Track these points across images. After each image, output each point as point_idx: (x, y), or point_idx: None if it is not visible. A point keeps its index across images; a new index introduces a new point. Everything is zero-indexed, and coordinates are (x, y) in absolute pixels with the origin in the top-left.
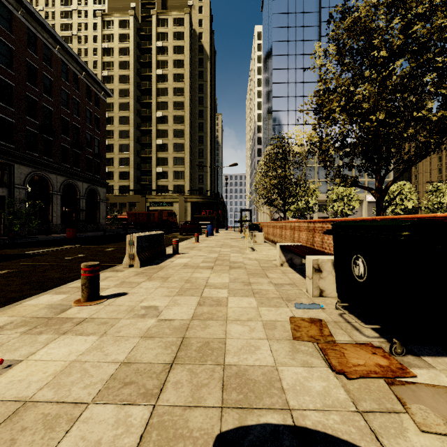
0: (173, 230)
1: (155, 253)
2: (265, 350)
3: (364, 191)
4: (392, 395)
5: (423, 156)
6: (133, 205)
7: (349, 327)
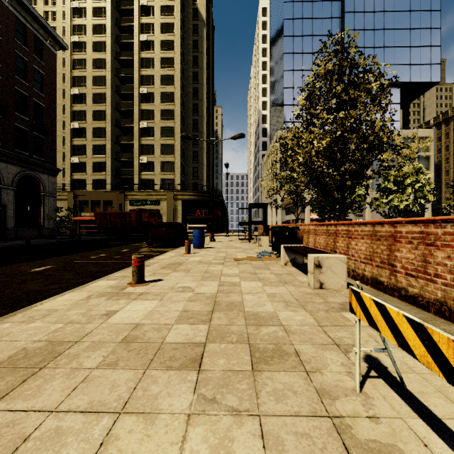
0: None
1: None
2: None
3: None
4: None
5: None
6: (109, 204)
7: None
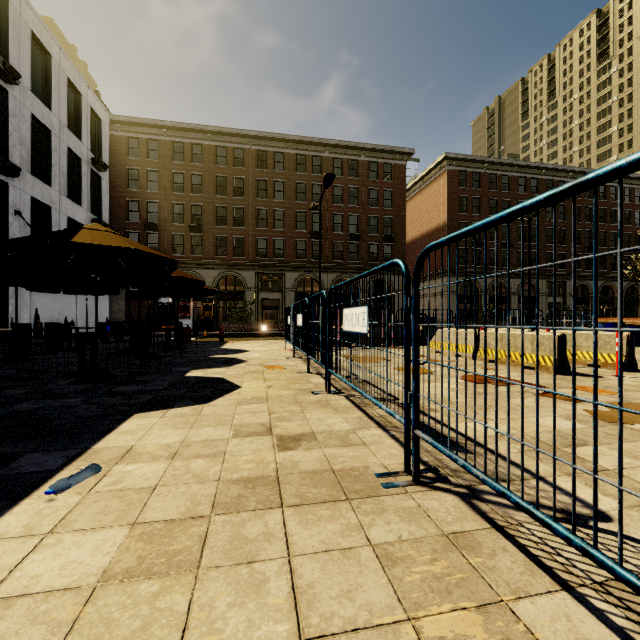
0: None
1: None
2: None
3: None
4: None
5: None
6: None
7: None
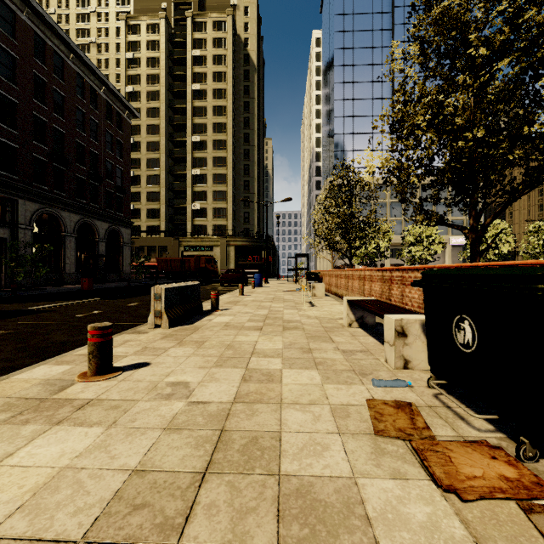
0: (213, 280)
1: (188, 309)
2: (336, 452)
3: (447, 232)
4: (534, 531)
5: (534, 185)
6: (164, 250)
7: (450, 414)
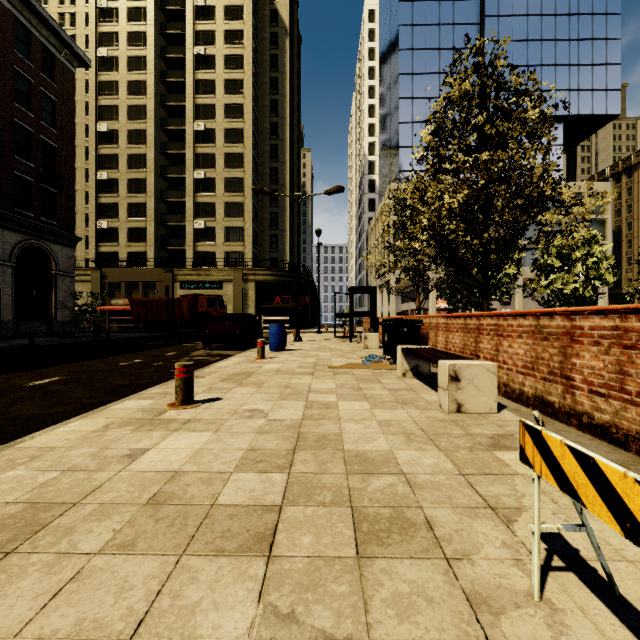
0: None
1: None
2: None
3: None
4: None
5: None
6: (151, 287)
7: None
